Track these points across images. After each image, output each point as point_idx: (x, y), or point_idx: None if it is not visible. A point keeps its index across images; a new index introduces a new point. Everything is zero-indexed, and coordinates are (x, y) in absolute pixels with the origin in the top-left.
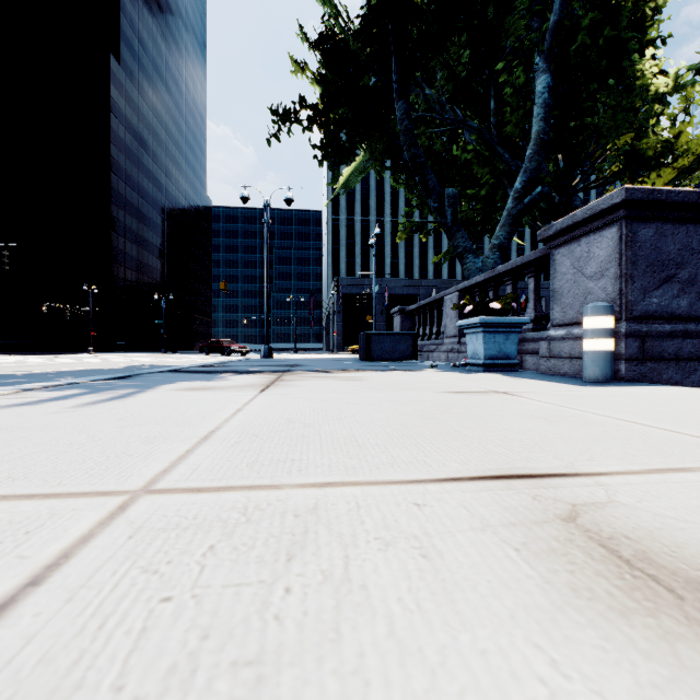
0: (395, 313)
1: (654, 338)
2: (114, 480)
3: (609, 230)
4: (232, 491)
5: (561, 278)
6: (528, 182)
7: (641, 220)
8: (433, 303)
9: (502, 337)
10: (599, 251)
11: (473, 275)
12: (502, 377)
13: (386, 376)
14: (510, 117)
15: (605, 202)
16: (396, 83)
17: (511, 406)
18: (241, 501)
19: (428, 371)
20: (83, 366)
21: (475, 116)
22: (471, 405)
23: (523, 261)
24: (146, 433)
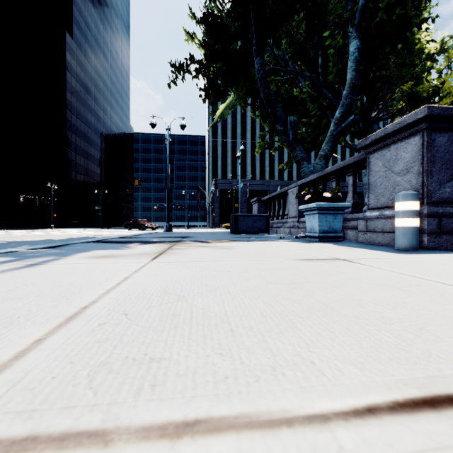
0: (254, 201)
1: (448, 217)
2: None
3: (413, 138)
4: None
5: (375, 174)
6: (344, 112)
7: (438, 130)
8: (280, 195)
9: (331, 217)
10: (405, 154)
11: (307, 175)
12: (335, 246)
13: (250, 245)
14: (331, 69)
15: (411, 118)
16: (255, 46)
17: (359, 273)
18: None
19: (279, 241)
20: (41, 238)
21: (308, 69)
22: (325, 272)
23: (345, 164)
24: (14, 310)
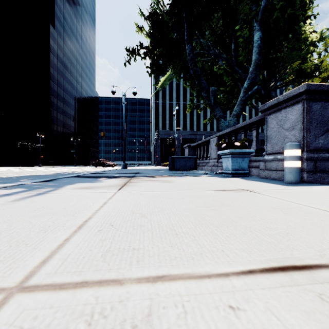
0: (185, 147)
1: (321, 160)
2: (1, 274)
3: (297, 105)
4: (85, 288)
5: (271, 130)
6: (250, 84)
7: (314, 100)
8: (204, 142)
9: (240, 159)
10: (292, 116)
11: (223, 129)
12: (242, 180)
13: (183, 180)
14: (241, 53)
15: (295, 91)
16: (186, 36)
17: (256, 200)
18: (90, 303)
19: (203, 176)
20: (34, 173)
21: (224, 52)
22: (234, 199)
23: (250, 122)
24: (44, 223)
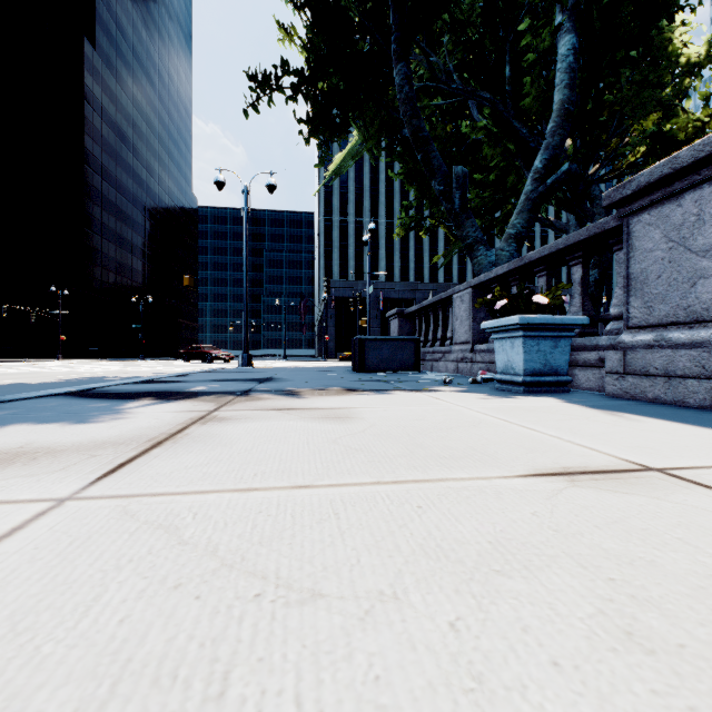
0: (392, 316)
1: None
2: None
3: None
4: None
5: (644, 257)
6: (551, 160)
7: None
8: (438, 303)
9: (549, 344)
10: None
11: (484, 270)
12: (573, 408)
13: (389, 406)
14: (526, 88)
15: None
16: (395, 43)
17: None
18: None
19: (445, 392)
20: (9, 379)
21: (484, 89)
22: None
23: (568, 243)
24: None
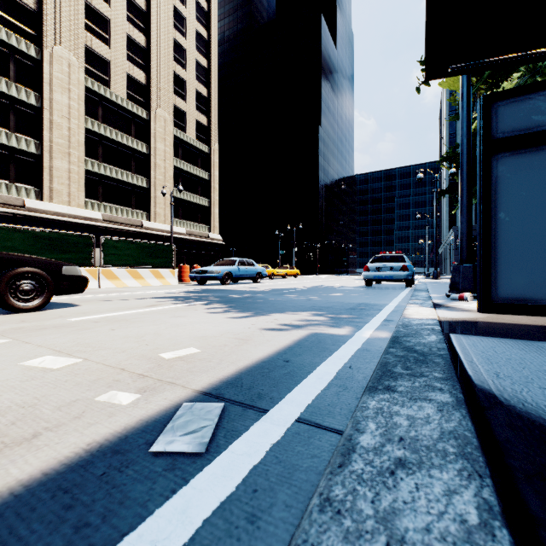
0: None
1: None
2: None
3: None
4: None
5: None
6: None
7: None
8: None
9: None
10: None
11: None
12: None
13: None
14: None
15: None
16: None
17: None
18: None
19: None
20: None
21: None
22: None
23: None
24: None
